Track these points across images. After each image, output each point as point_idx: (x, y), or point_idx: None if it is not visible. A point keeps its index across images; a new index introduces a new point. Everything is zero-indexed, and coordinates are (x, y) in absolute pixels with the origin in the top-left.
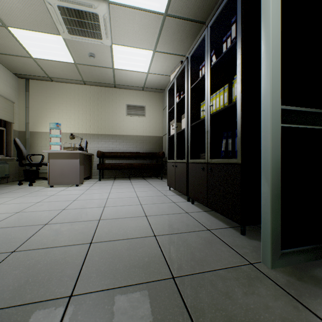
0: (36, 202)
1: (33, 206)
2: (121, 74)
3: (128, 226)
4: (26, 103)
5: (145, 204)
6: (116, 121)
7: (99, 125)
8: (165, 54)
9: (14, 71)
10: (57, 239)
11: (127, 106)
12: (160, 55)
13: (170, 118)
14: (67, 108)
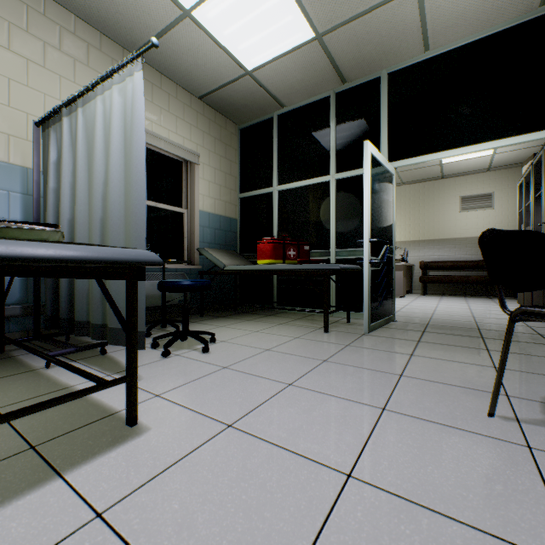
0: None
1: None
2: (451, 165)
3: (455, 318)
4: None
5: (476, 312)
6: (444, 221)
7: (421, 229)
8: None
9: None
10: (409, 315)
11: (461, 199)
12: None
13: (521, 220)
14: None
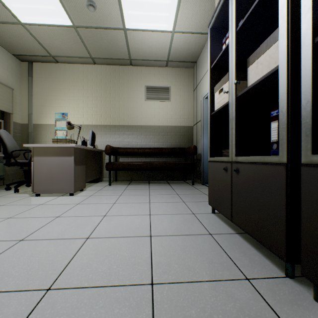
0: None
1: None
2: (136, 39)
3: None
4: (29, 91)
5: (163, 280)
6: (132, 108)
7: (112, 114)
8: None
9: (12, 51)
10: None
11: (146, 88)
12: None
13: (213, 81)
14: (74, 95)
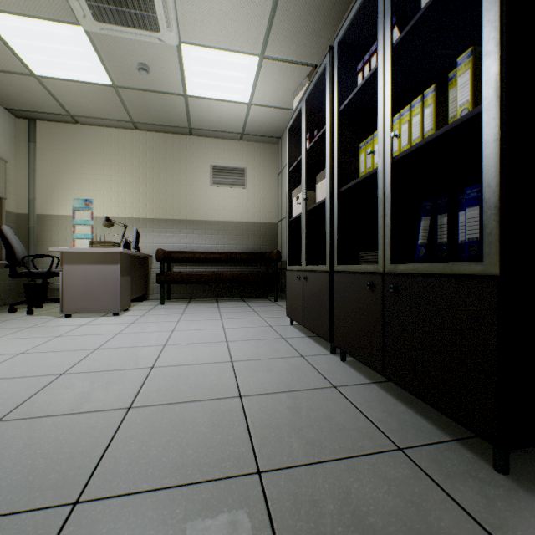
0: (16, 353)
1: (5, 363)
2: (201, 107)
3: (192, 432)
4: (31, 164)
5: (240, 359)
6: (193, 196)
7: (163, 203)
8: (282, 62)
9: (7, 104)
10: None
11: (213, 168)
12: (273, 65)
13: (292, 185)
14: (105, 173)
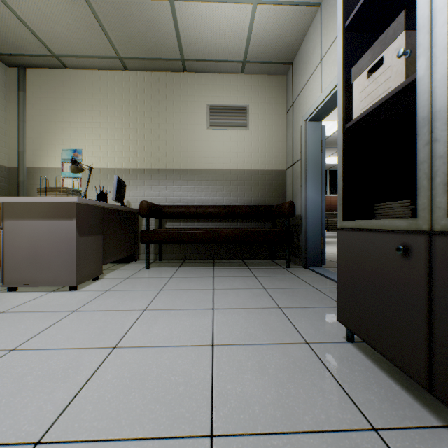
0: None
1: None
2: (191, 18)
3: None
4: (20, 114)
5: None
6: (187, 141)
7: (154, 151)
8: None
9: None
10: None
11: (210, 108)
12: None
13: (349, 57)
14: (93, 120)
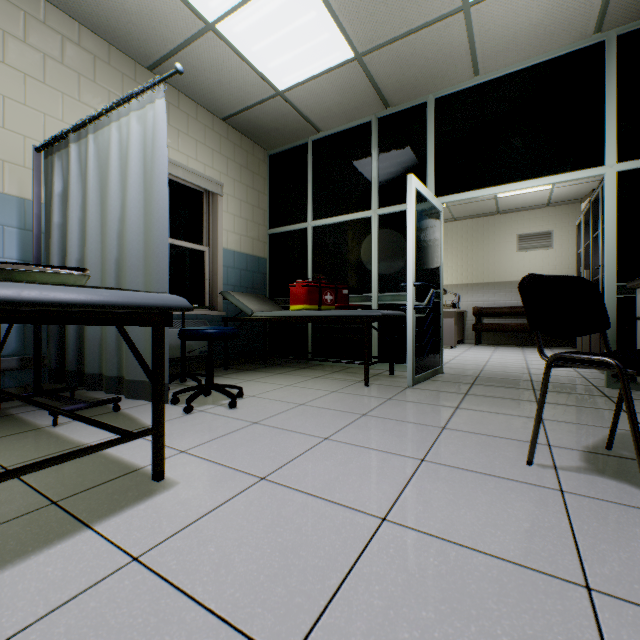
0: None
1: None
2: (507, 200)
3: (508, 369)
4: None
5: (531, 364)
6: (499, 262)
7: (474, 271)
8: None
9: None
10: (459, 367)
11: (518, 237)
12: None
13: (580, 262)
14: None
